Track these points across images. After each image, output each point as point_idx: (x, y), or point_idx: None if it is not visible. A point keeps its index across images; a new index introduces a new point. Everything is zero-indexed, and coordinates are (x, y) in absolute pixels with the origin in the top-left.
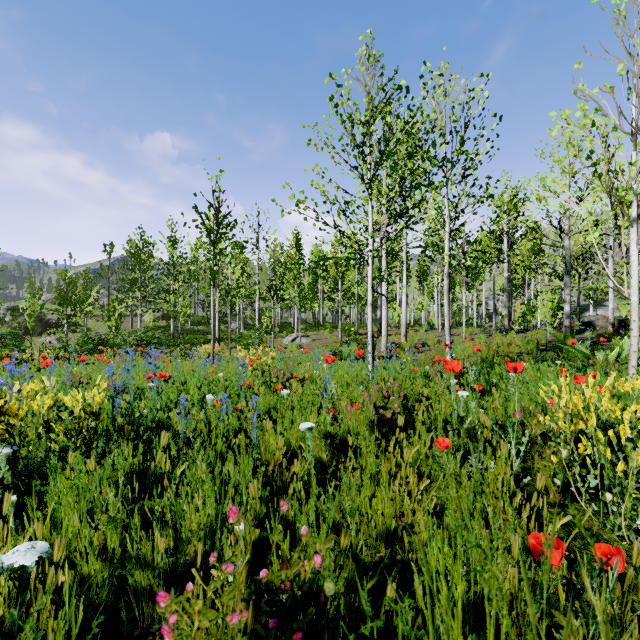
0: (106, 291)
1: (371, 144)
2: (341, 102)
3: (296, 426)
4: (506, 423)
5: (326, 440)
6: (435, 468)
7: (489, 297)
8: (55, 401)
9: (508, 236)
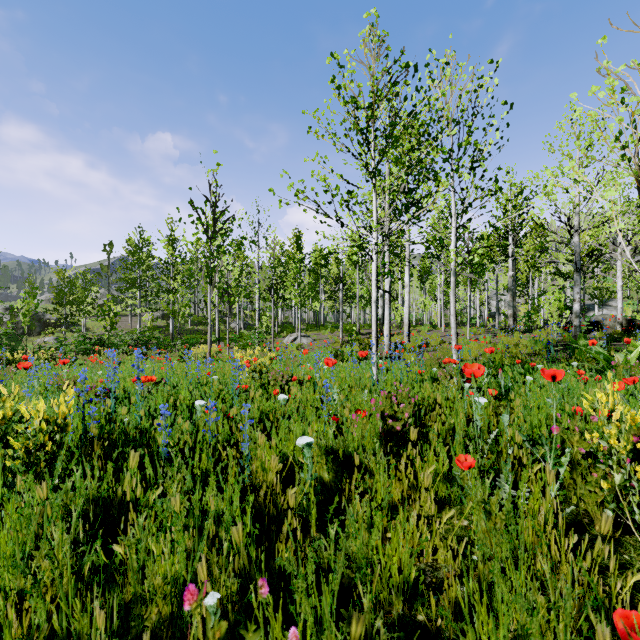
0: (106, 291)
1: (376, 128)
2: (343, 84)
3: (293, 438)
4: (543, 440)
5: (328, 457)
6: (455, 490)
7: (491, 297)
8: (13, 411)
9: (512, 234)
